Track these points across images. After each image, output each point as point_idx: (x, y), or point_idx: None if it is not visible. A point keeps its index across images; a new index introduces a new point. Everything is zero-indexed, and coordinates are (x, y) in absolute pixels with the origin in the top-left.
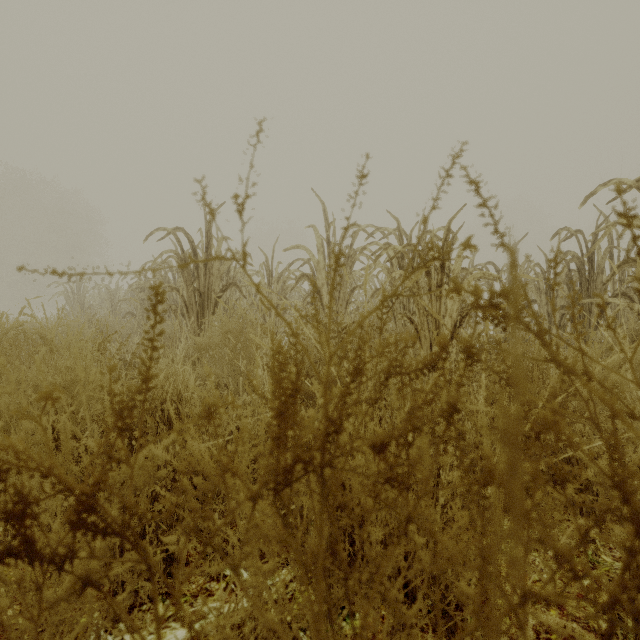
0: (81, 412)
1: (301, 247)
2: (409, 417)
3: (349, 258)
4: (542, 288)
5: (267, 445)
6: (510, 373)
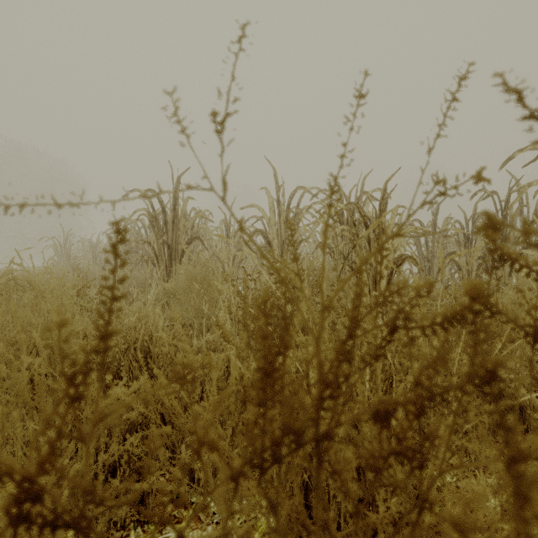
0: None
1: (255, 206)
2: (418, 379)
3: (296, 215)
4: (462, 241)
5: (250, 413)
6: (537, 327)
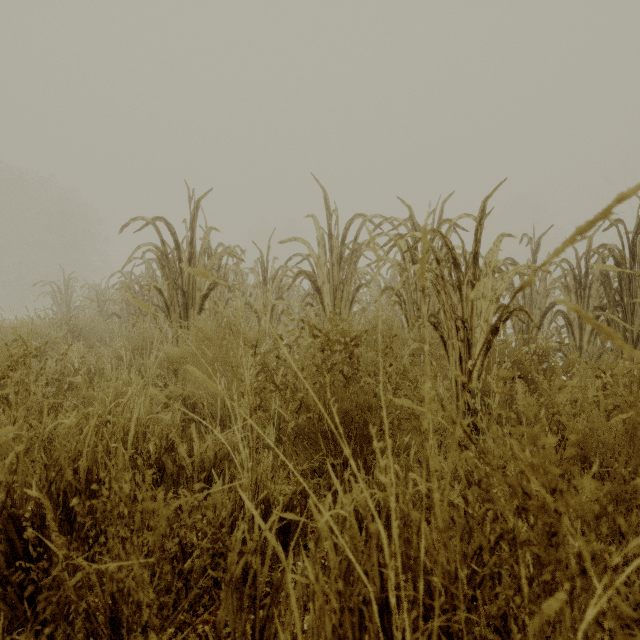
0: None
1: (299, 239)
2: None
3: (353, 252)
4: (572, 286)
5: None
6: None
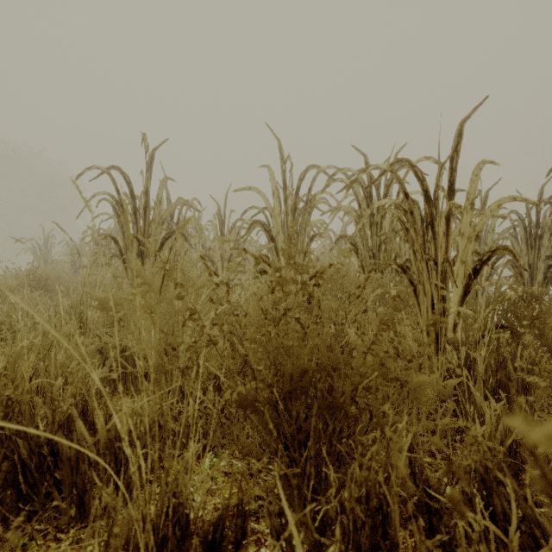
0: None
1: (253, 189)
2: None
3: (308, 203)
4: (522, 237)
5: None
6: None
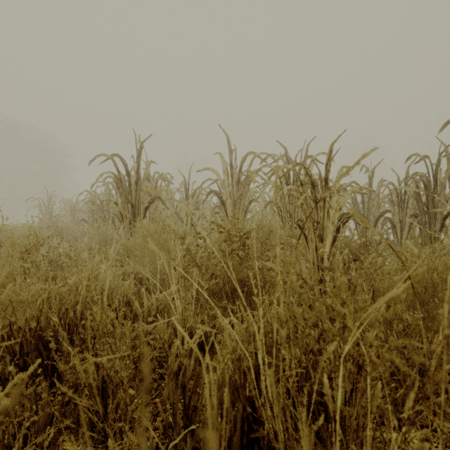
0: None
1: (210, 169)
2: None
3: (247, 178)
4: (395, 201)
5: None
6: None
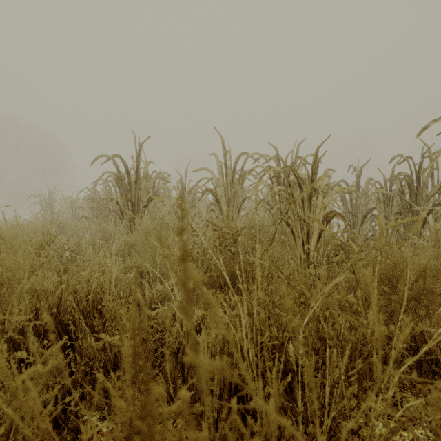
0: (9, 308)
1: (206, 169)
2: None
3: (241, 177)
4: (381, 199)
5: None
6: None
